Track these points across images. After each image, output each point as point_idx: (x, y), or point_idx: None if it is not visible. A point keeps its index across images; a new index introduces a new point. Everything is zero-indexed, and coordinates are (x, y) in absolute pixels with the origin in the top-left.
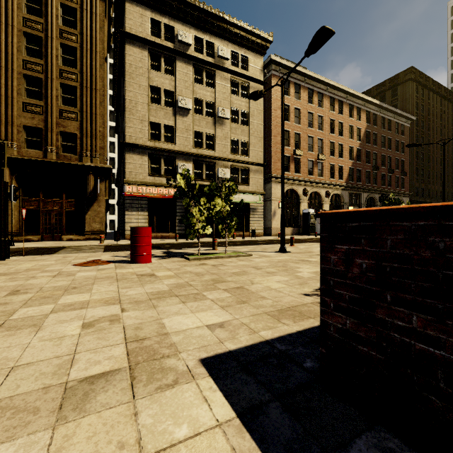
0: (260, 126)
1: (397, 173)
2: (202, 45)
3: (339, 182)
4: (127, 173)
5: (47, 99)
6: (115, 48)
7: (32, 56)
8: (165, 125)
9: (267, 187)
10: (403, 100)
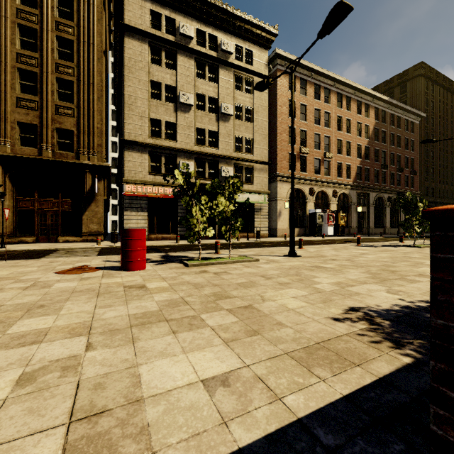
0: (264, 123)
1: (406, 172)
2: (204, 38)
3: (347, 181)
4: (126, 172)
5: (42, 94)
6: (115, 43)
7: (27, 49)
8: (166, 122)
9: (272, 187)
10: (413, 96)
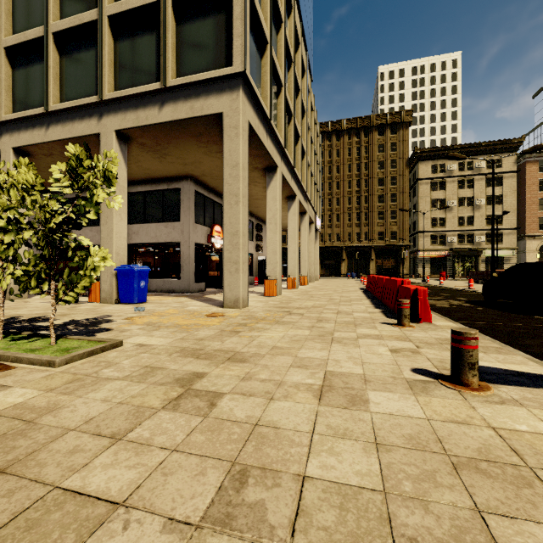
0: (513, 202)
1: None
2: (463, 165)
3: None
4: (419, 246)
5: (386, 219)
6: None
7: (380, 203)
8: (440, 217)
9: (522, 243)
10: None
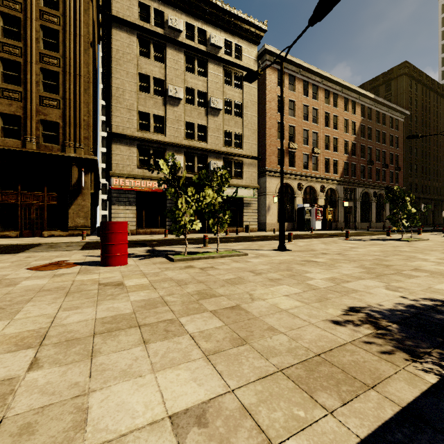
0: (254, 118)
1: (391, 168)
2: (193, 32)
3: (334, 176)
4: (114, 165)
5: (26, 84)
6: (104, 36)
7: (10, 38)
8: (155, 115)
9: (261, 182)
10: (397, 94)
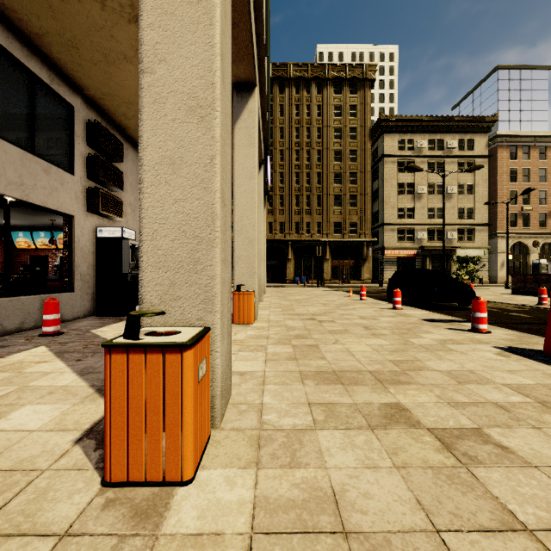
0: (484, 192)
1: None
2: (433, 144)
3: None
4: (384, 242)
5: (344, 206)
6: None
7: (336, 184)
8: (407, 207)
9: (492, 242)
10: None
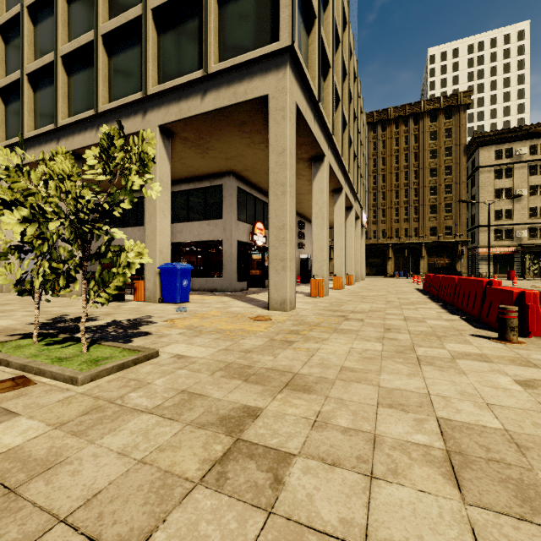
0: None
1: None
2: (536, 148)
3: None
4: (480, 242)
5: (439, 213)
6: None
7: (432, 195)
8: (505, 209)
9: None
10: None
